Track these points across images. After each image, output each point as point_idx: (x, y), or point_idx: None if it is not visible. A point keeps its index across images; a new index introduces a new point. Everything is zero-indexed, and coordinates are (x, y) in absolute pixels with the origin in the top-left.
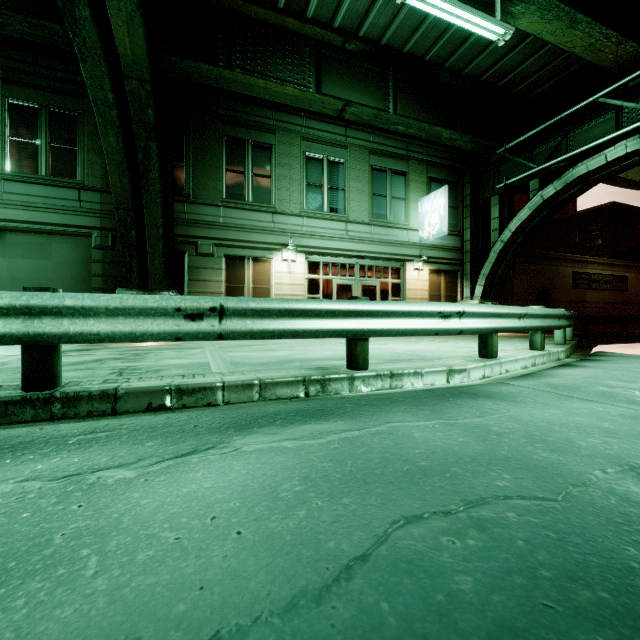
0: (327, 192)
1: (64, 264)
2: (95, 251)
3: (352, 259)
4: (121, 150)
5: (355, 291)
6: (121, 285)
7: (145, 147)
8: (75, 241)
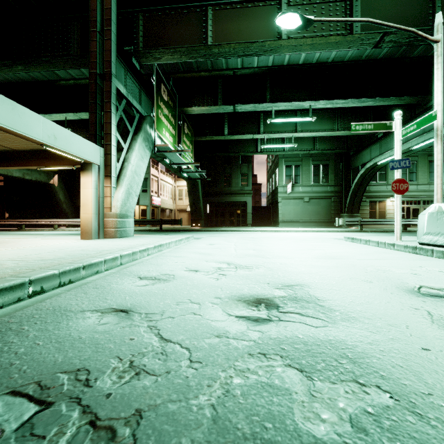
0: (408, 174)
1: (323, 207)
2: (332, 203)
3: (419, 198)
4: (360, 181)
5: (420, 211)
6: (338, 212)
7: (367, 179)
8: (326, 200)
